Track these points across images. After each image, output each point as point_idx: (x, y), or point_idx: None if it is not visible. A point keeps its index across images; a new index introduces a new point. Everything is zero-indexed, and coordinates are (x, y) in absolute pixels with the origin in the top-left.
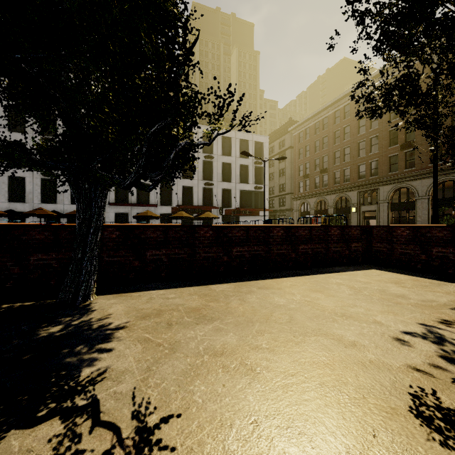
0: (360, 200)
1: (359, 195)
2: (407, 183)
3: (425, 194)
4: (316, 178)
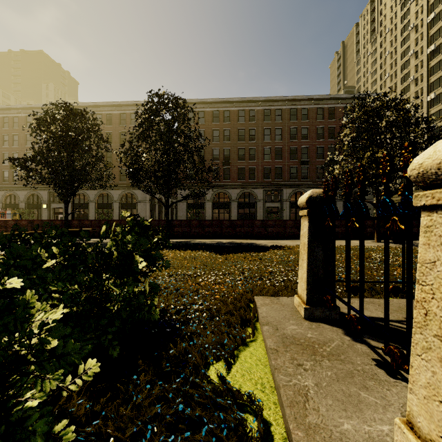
0: (51, 199)
1: (50, 194)
2: (84, 191)
3: (94, 200)
4: (4, 171)
